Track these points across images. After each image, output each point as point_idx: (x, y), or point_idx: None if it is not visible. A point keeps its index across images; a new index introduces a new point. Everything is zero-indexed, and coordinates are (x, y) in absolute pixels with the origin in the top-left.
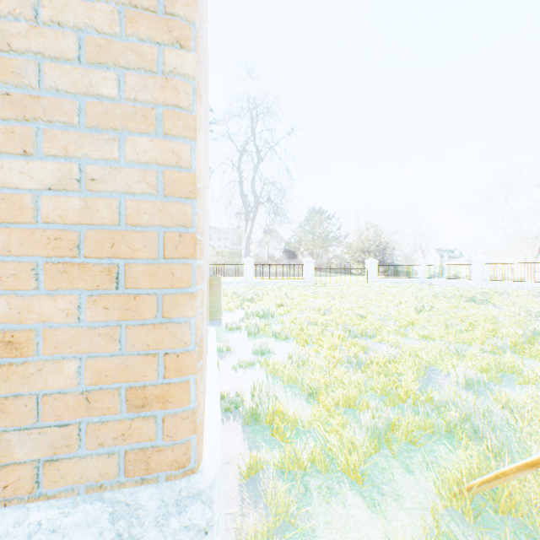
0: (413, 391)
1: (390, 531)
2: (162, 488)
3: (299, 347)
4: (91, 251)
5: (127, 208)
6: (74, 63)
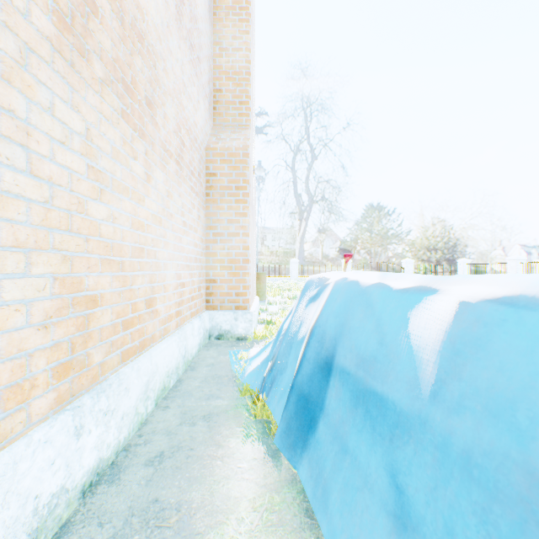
0: None
1: None
2: (242, 311)
3: None
4: (228, 263)
5: (235, 254)
6: (225, 224)
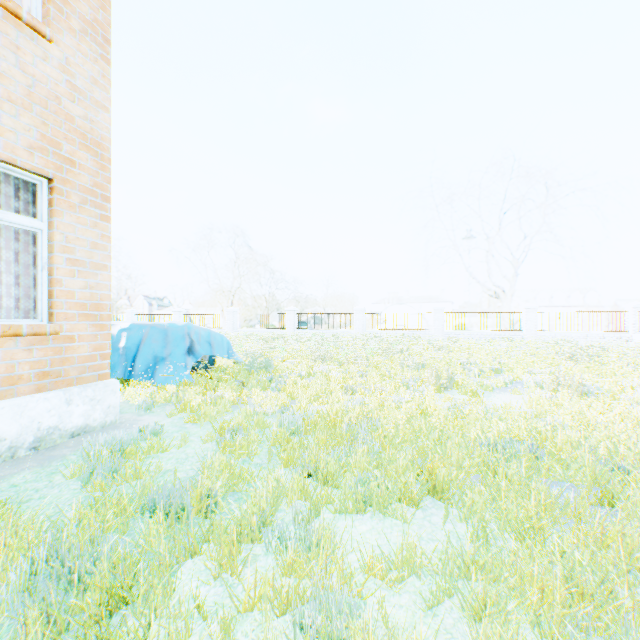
0: None
1: None
2: None
3: None
4: None
5: None
6: None
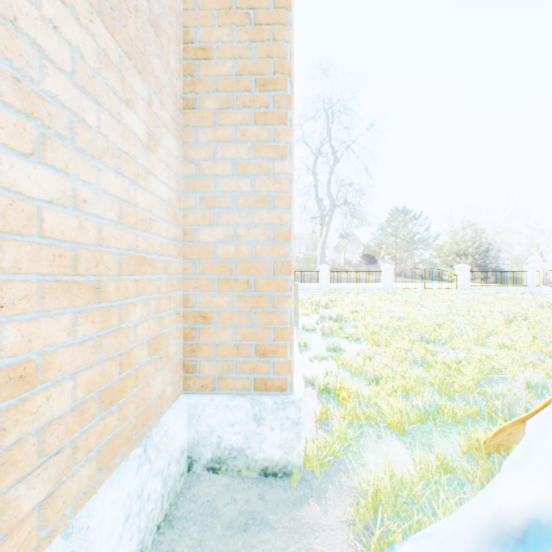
0: (466, 386)
1: (418, 460)
2: (274, 397)
3: (368, 346)
4: (239, 272)
5: (256, 250)
6: (230, 176)
